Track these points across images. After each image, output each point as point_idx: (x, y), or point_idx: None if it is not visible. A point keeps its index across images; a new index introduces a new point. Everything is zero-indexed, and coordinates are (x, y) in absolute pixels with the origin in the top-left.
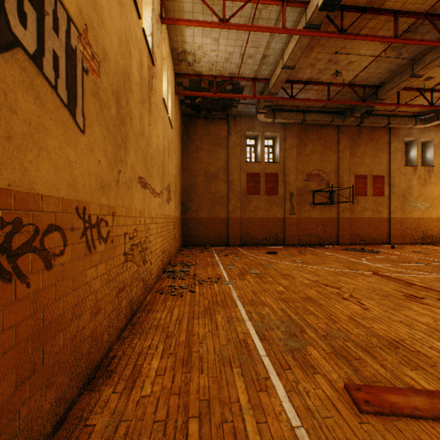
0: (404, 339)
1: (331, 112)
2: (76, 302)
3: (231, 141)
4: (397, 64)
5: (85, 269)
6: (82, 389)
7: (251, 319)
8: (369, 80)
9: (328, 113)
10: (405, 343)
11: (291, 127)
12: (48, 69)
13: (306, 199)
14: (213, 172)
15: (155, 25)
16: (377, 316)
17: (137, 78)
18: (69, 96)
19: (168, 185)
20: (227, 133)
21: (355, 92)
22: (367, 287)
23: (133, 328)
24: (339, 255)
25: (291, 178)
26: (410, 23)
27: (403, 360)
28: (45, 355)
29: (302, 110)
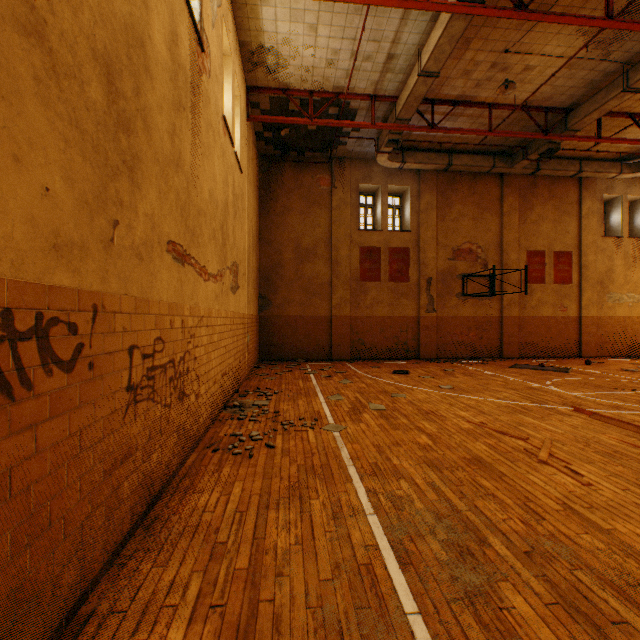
0: None
1: (490, 153)
2: None
3: (336, 199)
4: (602, 71)
5: None
6: None
7: (377, 509)
8: (555, 100)
9: (487, 154)
10: None
11: (429, 177)
12: None
13: (452, 287)
14: (308, 245)
15: None
16: (614, 502)
17: (163, 56)
18: None
19: (233, 263)
20: (330, 186)
21: (532, 118)
22: (573, 436)
23: (146, 535)
24: (508, 376)
25: (429, 255)
26: None
27: None
28: None
29: (446, 149)
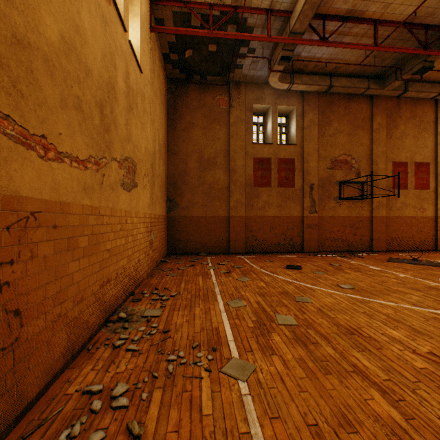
0: None
1: (365, 77)
2: None
3: (233, 116)
4: None
5: None
6: None
7: None
8: (437, 15)
9: (362, 78)
10: None
11: (312, 98)
12: None
13: (330, 192)
14: (209, 156)
15: None
16: None
17: None
18: None
19: (126, 158)
20: (228, 106)
21: (414, 35)
22: None
23: None
24: (395, 271)
25: (312, 165)
26: None
27: None
28: None
29: (327, 73)
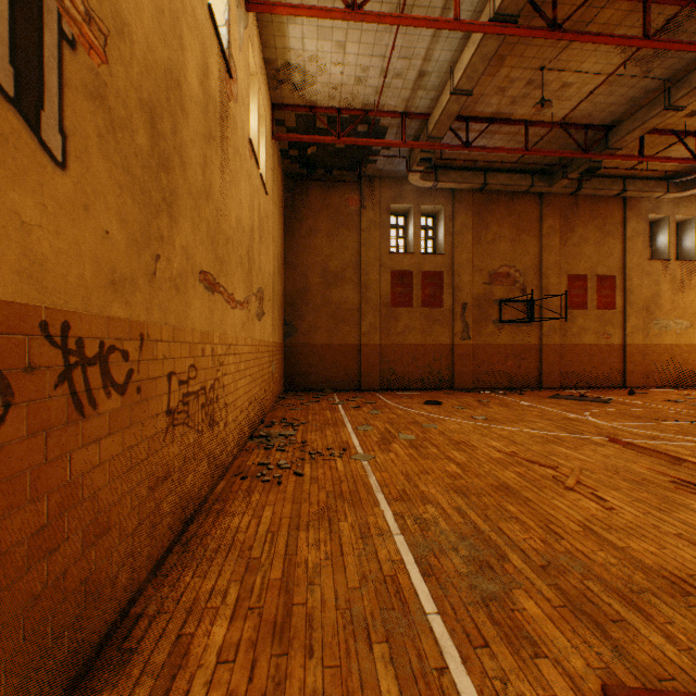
0: (695, 574)
1: (529, 171)
2: (42, 523)
3: (365, 220)
4: (643, 88)
5: (68, 452)
6: None
7: (404, 530)
8: (595, 117)
9: (525, 172)
10: None
11: (464, 196)
12: None
13: (488, 313)
14: (336, 269)
15: (233, 10)
16: (633, 524)
17: (196, 91)
18: (19, 81)
19: (259, 289)
20: (360, 206)
21: (571, 136)
22: (603, 464)
23: (184, 551)
24: (546, 406)
25: (464, 279)
26: (670, 14)
27: None
28: None
29: (482, 168)
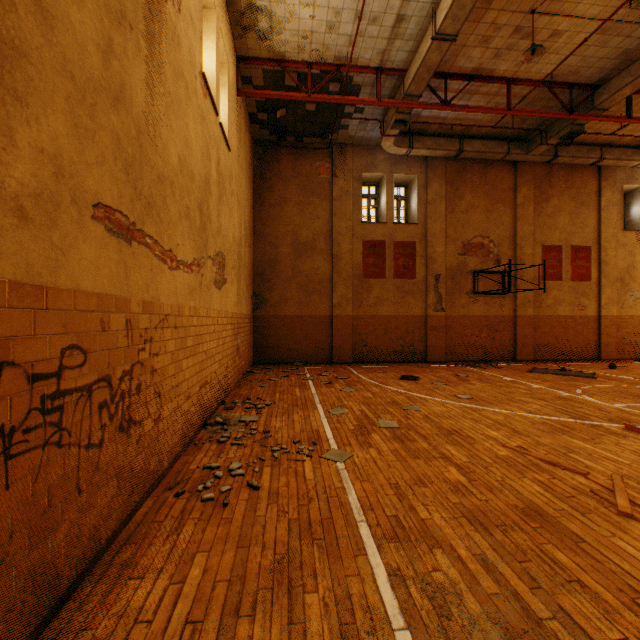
0: None
1: (504, 138)
2: None
3: (337, 188)
4: (639, 38)
5: None
6: None
7: (410, 617)
8: (581, 74)
9: (501, 140)
10: None
11: (438, 165)
12: None
13: (462, 284)
14: (307, 239)
15: None
16: None
17: None
18: None
19: (218, 253)
20: (331, 174)
21: (556, 96)
22: None
23: None
24: (530, 382)
25: (438, 250)
26: None
27: None
28: None
29: (456, 134)
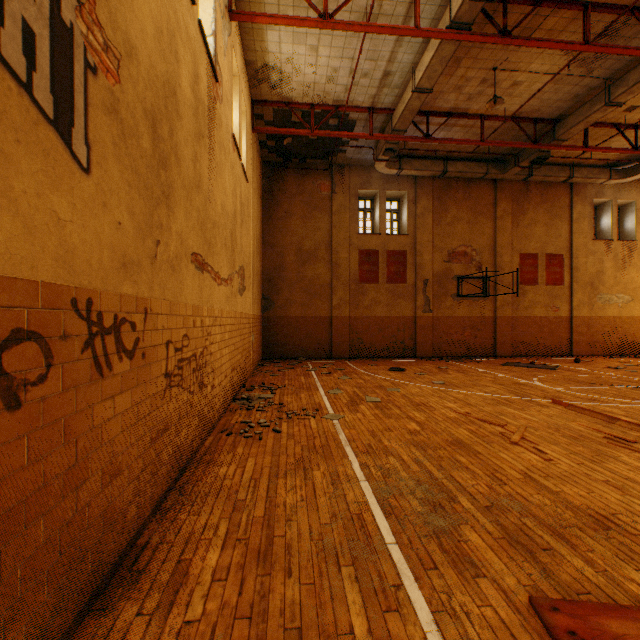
0: (617, 512)
1: (484, 160)
2: (73, 461)
3: (336, 204)
4: (586, 86)
5: (91, 405)
6: (84, 609)
7: (369, 477)
8: (543, 111)
9: (481, 161)
10: (619, 520)
11: (426, 182)
12: (12, 51)
13: (447, 288)
14: (309, 249)
15: (219, 21)
16: (567, 473)
17: (188, 97)
18: (57, 106)
19: (240, 267)
20: (331, 191)
21: (522, 129)
22: (546, 423)
23: (180, 495)
24: (499, 373)
25: (426, 258)
26: (608, 21)
27: (622, 551)
28: (4, 564)
29: (441, 156)
